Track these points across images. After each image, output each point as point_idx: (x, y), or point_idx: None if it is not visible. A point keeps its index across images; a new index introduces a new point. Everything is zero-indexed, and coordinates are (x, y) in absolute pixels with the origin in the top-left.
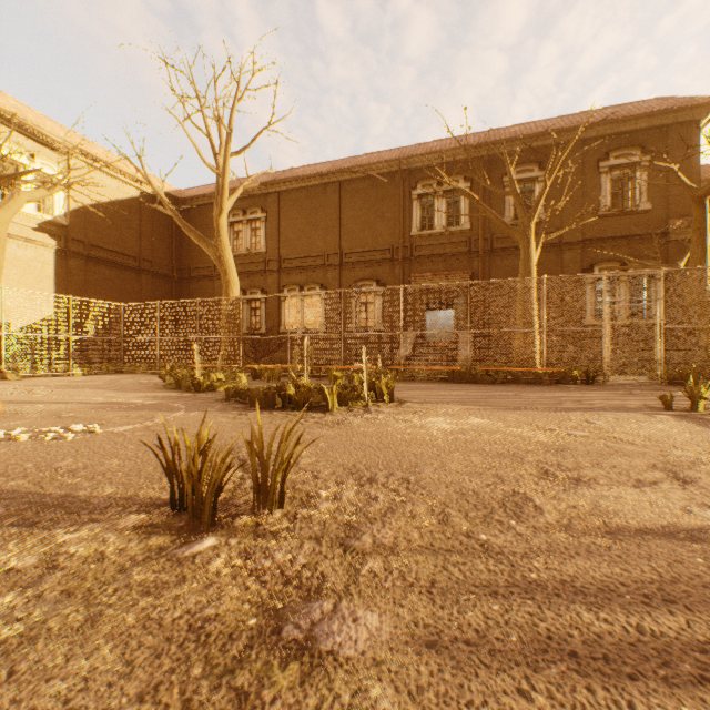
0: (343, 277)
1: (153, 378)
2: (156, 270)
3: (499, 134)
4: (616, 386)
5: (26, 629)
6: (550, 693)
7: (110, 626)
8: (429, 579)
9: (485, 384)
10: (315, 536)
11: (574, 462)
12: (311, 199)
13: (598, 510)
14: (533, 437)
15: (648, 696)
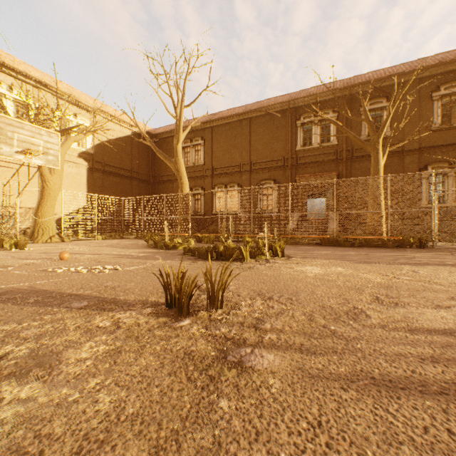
0: (252, 179)
1: (140, 241)
2: (140, 177)
3: (357, 79)
4: (441, 249)
5: (115, 348)
6: (357, 390)
7: (150, 350)
8: (300, 343)
9: (346, 247)
10: (240, 322)
11: (397, 293)
12: (231, 130)
13: (405, 319)
14: (373, 279)
15: (408, 395)
